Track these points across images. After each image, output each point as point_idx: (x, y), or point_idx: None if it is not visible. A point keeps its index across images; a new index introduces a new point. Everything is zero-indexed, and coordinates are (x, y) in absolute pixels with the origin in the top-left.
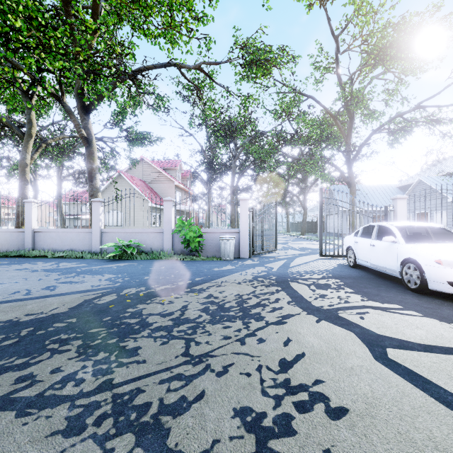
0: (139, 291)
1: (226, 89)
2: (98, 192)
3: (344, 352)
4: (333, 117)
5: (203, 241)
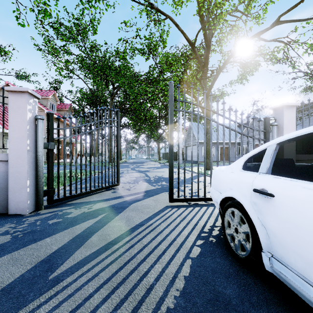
0: None
1: None
2: None
3: None
4: (191, 45)
5: None
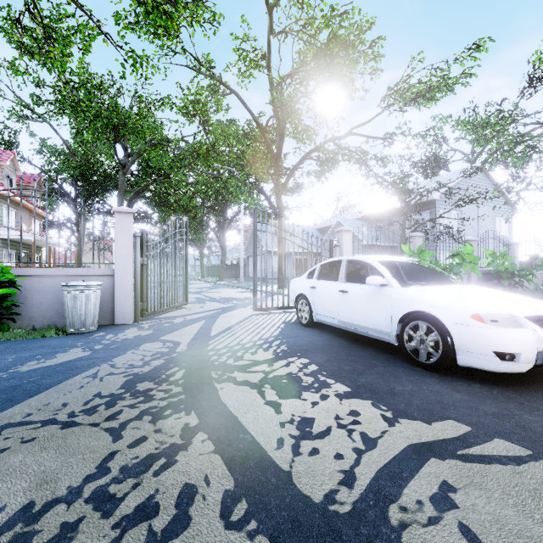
0: None
1: (96, 23)
2: None
3: None
4: (261, 129)
5: (22, 295)
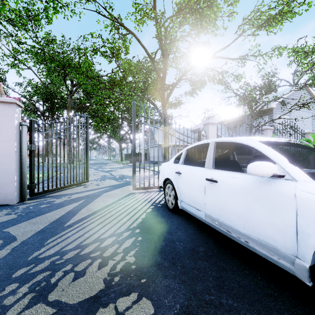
0: None
1: None
2: None
3: None
4: (151, 59)
5: None
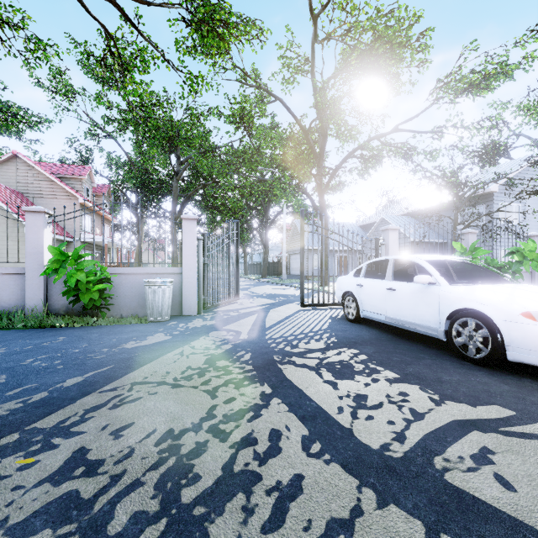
0: None
1: (162, 53)
2: None
3: None
4: (304, 132)
5: (113, 289)
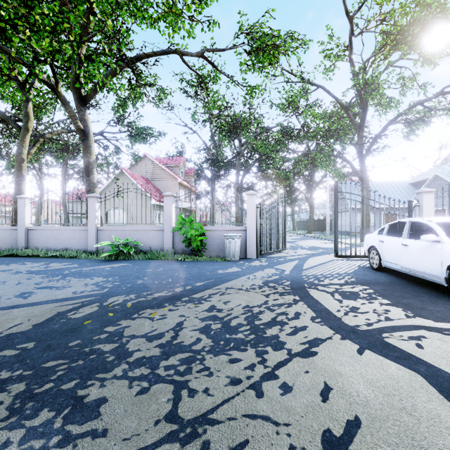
0: (127, 300)
1: (231, 78)
2: (95, 187)
3: (422, 418)
4: (344, 108)
5: (206, 240)
